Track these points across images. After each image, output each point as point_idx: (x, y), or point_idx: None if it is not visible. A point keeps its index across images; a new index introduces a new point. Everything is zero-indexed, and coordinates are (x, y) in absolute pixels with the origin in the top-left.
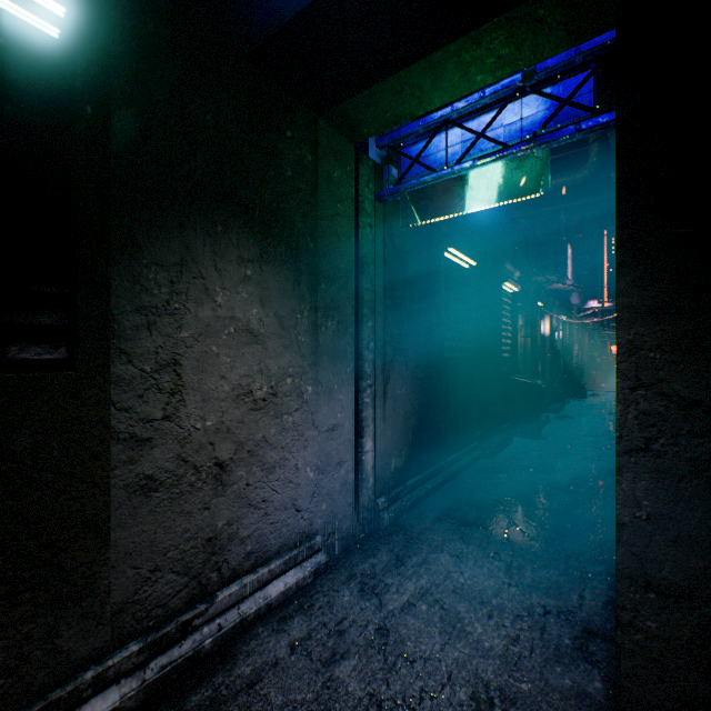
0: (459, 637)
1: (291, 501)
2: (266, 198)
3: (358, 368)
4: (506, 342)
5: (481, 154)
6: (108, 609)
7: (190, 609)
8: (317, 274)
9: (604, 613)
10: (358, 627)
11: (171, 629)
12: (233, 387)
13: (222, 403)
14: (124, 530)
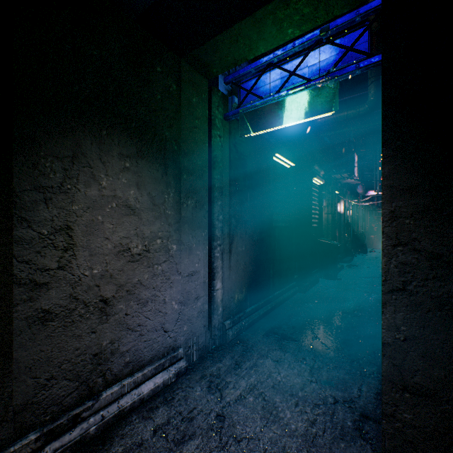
0: (274, 421)
1: (160, 325)
2: (141, 113)
3: (211, 233)
4: (315, 217)
5: (293, 87)
6: (11, 409)
7: (80, 405)
8: (180, 168)
9: (375, 402)
10: (203, 414)
11: (63, 421)
12: (115, 245)
13: (106, 257)
14: (25, 350)
